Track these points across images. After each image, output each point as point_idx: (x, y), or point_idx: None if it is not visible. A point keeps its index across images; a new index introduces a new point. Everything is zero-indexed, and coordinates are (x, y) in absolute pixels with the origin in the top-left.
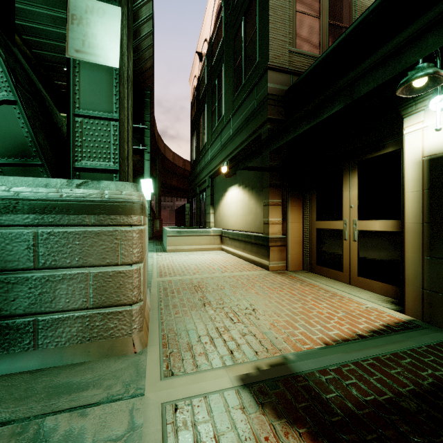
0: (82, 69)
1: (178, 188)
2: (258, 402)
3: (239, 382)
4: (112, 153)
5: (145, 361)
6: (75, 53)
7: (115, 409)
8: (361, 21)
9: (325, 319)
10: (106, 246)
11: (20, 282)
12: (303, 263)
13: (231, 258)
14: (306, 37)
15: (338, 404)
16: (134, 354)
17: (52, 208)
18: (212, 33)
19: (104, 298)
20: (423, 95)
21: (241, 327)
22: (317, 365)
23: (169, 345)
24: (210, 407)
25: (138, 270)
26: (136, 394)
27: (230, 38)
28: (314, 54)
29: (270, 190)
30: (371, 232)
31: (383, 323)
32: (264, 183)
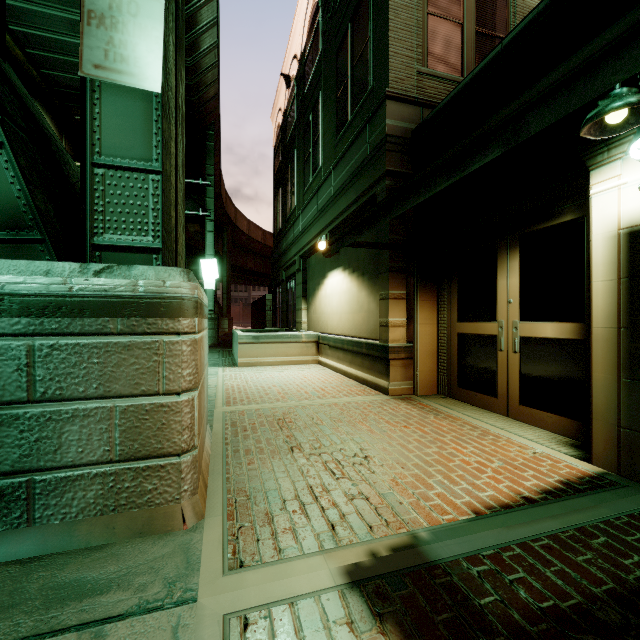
0: (104, 95)
1: (255, 272)
2: (374, 612)
3: (344, 578)
4: (151, 222)
5: (199, 543)
6: (94, 70)
7: (151, 626)
8: (526, 27)
9: (473, 472)
10: (140, 366)
11: (6, 422)
12: (438, 384)
13: (332, 376)
14: (442, 51)
15: (498, 615)
16: (184, 530)
17: (57, 308)
18: (304, 46)
19: (138, 446)
20: (619, 137)
21: (348, 485)
22: (464, 549)
23: (237, 515)
24: (300, 621)
25: (190, 401)
26: (183, 600)
27: (330, 53)
28: (454, 76)
29: (390, 276)
30: (539, 339)
31: (560, 479)
32: (381, 266)
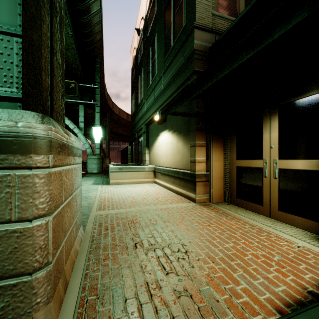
0: None
1: (123, 135)
2: None
3: None
4: (15, 77)
5: None
6: None
7: None
8: None
9: (264, 266)
10: None
11: None
12: (224, 196)
13: (162, 190)
14: (226, 3)
15: None
16: None
17: None
18: (147, 11)
19: None
20: None
21: (175, 280)
22: None
23: None
24: None
25: (42, 225)
26: None
27: (161, 11)
28: (233, 18)
29: (197, 133)
30: (293, 170)
31: None
32: (191, 127)
